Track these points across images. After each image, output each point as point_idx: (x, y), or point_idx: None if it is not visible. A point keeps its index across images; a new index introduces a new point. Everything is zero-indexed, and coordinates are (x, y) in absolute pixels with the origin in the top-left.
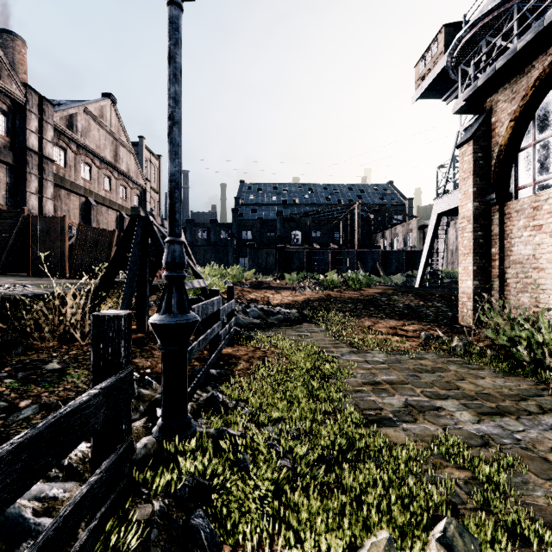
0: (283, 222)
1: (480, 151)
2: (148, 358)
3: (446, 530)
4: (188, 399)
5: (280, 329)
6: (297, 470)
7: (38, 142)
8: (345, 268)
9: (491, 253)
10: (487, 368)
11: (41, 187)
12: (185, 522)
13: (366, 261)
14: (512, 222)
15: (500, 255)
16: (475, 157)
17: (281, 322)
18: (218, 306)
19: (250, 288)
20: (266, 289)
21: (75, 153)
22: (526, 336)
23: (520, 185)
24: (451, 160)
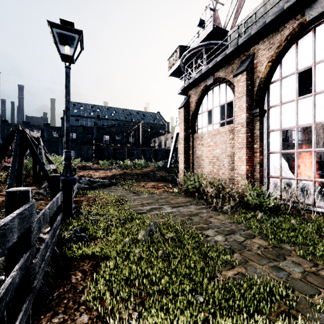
0: (98, 129)
1: (186, 112)
2: None
3: (151, 224)
4: None
5: (100, 189)
6: (113, 224)
7: None
8: (135, 158)
9: (190, 153)
10: (182, 196)
11: None
12: (80, 235)
13: (146, 154)
14: (196, 141)
15: (192, 154)
16: (184, 114)
17: (100, 186)
18: None
19: (79, 169)
20: (89, 170)
21: None
22: (192, 183)
23: (198, 128)
24: None
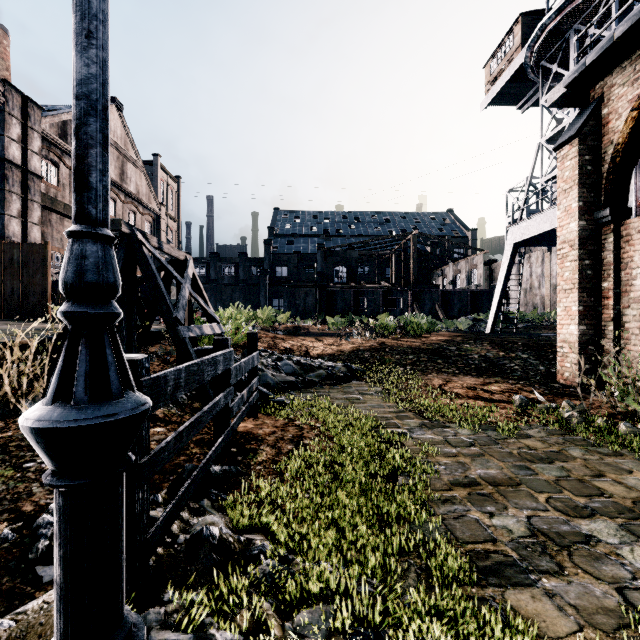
0: (325, 255)
1: (588, 153)
2: None
3: None
4: (147, 553)
5: (322, 390)
6: None
7: (21, 154)
8: (398, 311)
9: (602, 288)
10: (627, 454)
11: (25, 209)
12: None
13: (424, 302)
14: (633, 246)
15: (616, 291)
16: (581, 161)
17: (323, 379)
18: (227, 364)
19: (284, 334)
20: (304, 336)
21: (70, 169)
22: None
23: None
24: (530, 179)
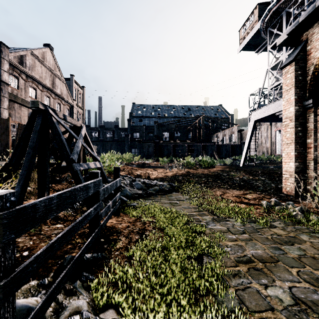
0: (158, 127)
1: (300, 70)
2: (34, 235)
3: None
4: None
5: (157, 198)
6: None
7: None
8: (195, 155)
9: (307, 142)
10: None
11: None
12: None
13: (208, 150)
14: None
15: (315, 144)
16: (296, 74)
17: (157, 191)
18: (97, 188)
19: (137, 167)
20: (147, 167)
21: (25, 81)
22: None
23: None
24: (262, 87)
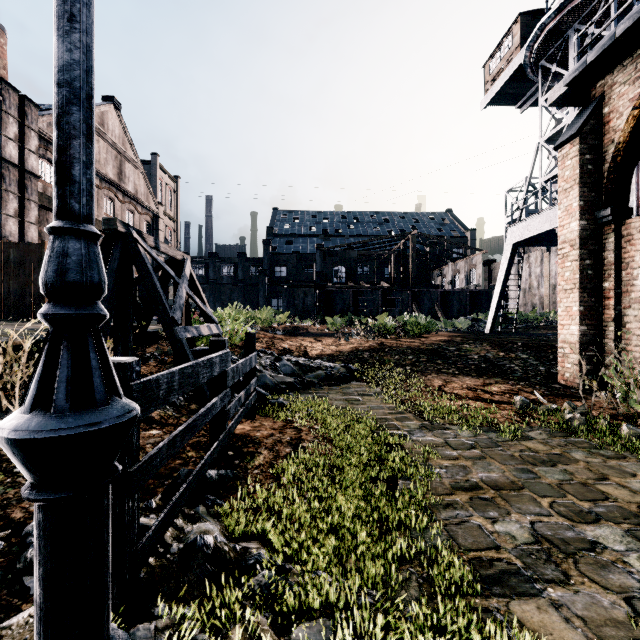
0: (324, 255)
1: (589, 152)
2: None
3: None
4: (138, 565)
5: (321, 391)
6: None
7: (18, 153)
8: (397, 311)
9: (602, 288)
10: (630, 456)
11: (22, 209)
12: None
13: (423, 302)
14: (635, 246)
15: (617, 291)
16: (582, 160)
17: (322, 380)
18: (223, 366)
19: (283, 335)
20: (302, 336)
21: None
22: None
23: None
24: (529, 178)
